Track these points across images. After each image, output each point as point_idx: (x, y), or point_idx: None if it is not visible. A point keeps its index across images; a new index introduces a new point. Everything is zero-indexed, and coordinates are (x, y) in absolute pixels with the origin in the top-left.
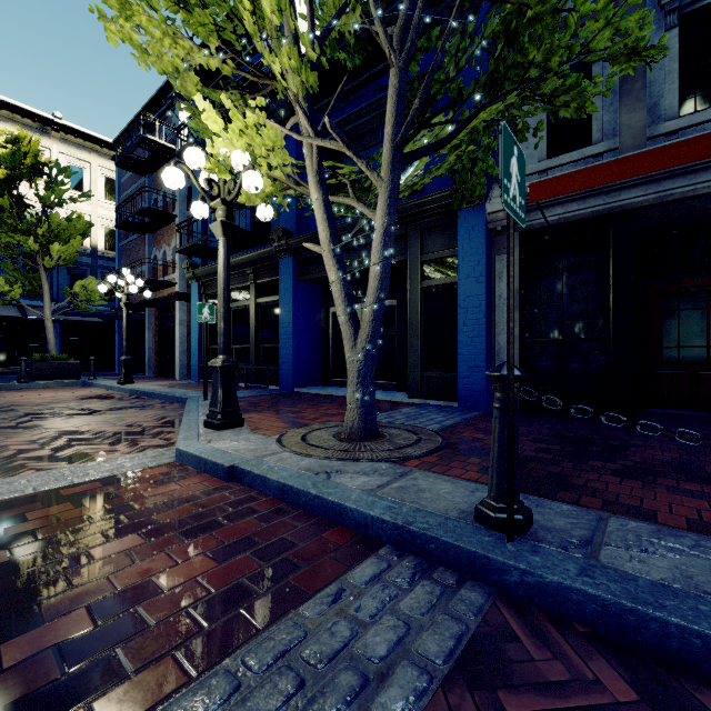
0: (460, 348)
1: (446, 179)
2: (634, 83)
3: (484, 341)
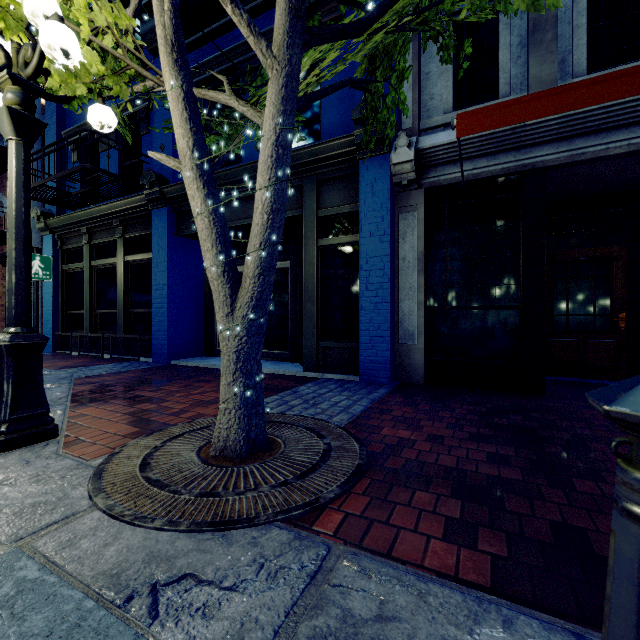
0: (362, 315)
1: (345, 127)
2: (545, 34)
3: (389, 308)
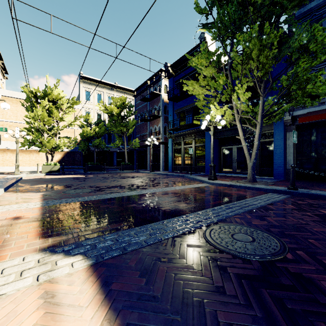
0: (274, 160)
1: None
2: None
3: (283, 158)
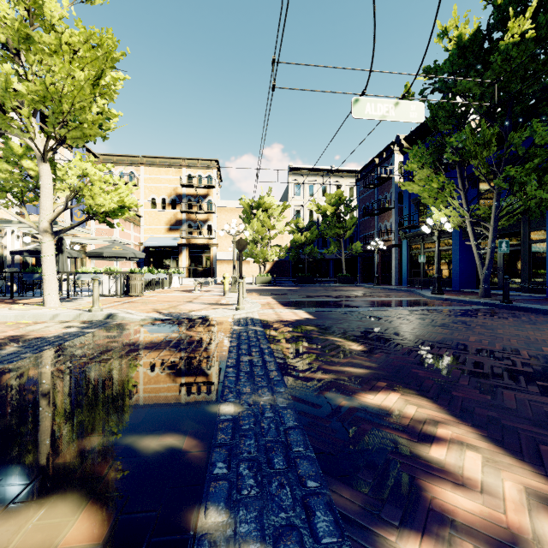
0: (547, 271)
1: None
2: None
3: None
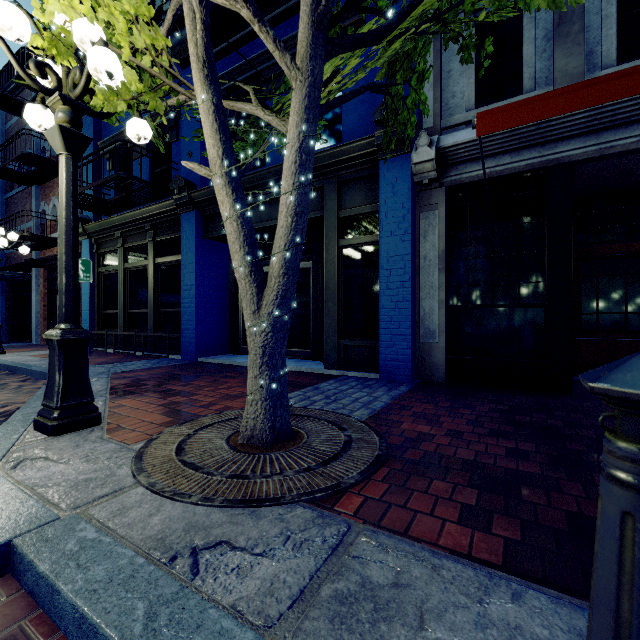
0: (383, 313)
1: (366, 128)
2: (572, 26)
3: (410, 306)
